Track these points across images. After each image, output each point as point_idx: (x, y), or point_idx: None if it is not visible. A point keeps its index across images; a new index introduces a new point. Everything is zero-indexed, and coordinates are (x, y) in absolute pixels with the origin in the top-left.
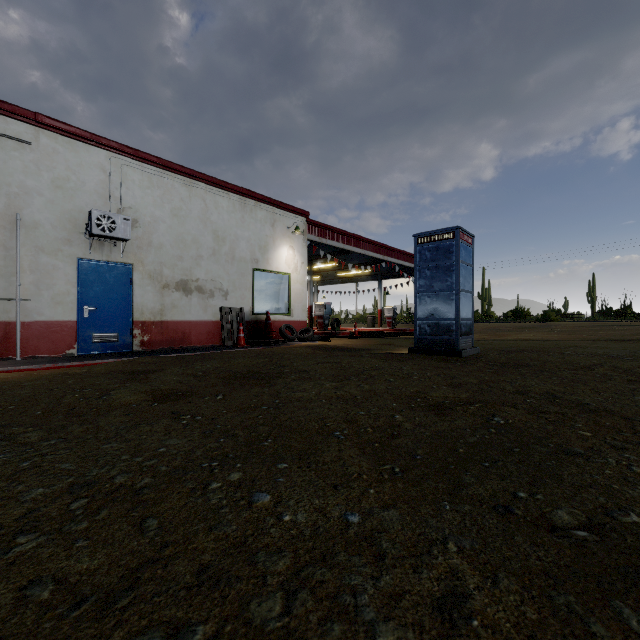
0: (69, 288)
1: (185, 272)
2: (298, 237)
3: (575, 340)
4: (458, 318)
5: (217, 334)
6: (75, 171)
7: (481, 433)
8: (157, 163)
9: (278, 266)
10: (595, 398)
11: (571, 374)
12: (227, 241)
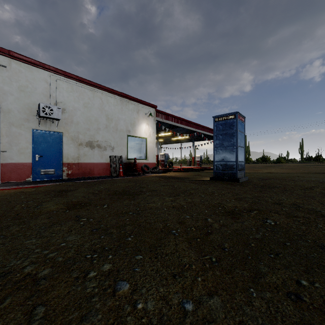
0: (27, 145)
1: (91, 137)
2: (151, 119)
3: (297, 173)
4: (237, 161)
5: (108, 170)
6: (31, 82)
7: (262, 231)
8: (76, 79)
9: (140, 134)
10: (323, 207)
11: (302, 192)
12: (113, 120)
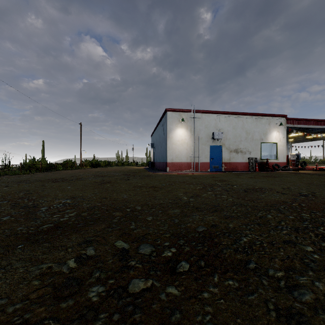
0: (208, 153)
1: (236, 146)
2: (281, 126)
3: None
4: None
5: (247, 167)
6: (209, 122)
7: None
8: (228, 113)
9: (271, 140)
10: None
11: None
12: (250, 133)
